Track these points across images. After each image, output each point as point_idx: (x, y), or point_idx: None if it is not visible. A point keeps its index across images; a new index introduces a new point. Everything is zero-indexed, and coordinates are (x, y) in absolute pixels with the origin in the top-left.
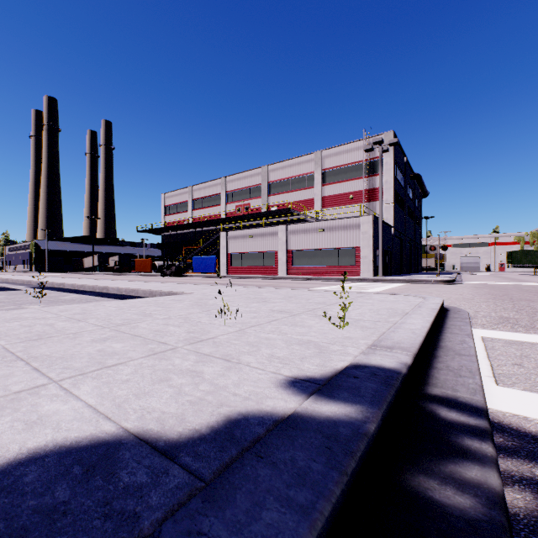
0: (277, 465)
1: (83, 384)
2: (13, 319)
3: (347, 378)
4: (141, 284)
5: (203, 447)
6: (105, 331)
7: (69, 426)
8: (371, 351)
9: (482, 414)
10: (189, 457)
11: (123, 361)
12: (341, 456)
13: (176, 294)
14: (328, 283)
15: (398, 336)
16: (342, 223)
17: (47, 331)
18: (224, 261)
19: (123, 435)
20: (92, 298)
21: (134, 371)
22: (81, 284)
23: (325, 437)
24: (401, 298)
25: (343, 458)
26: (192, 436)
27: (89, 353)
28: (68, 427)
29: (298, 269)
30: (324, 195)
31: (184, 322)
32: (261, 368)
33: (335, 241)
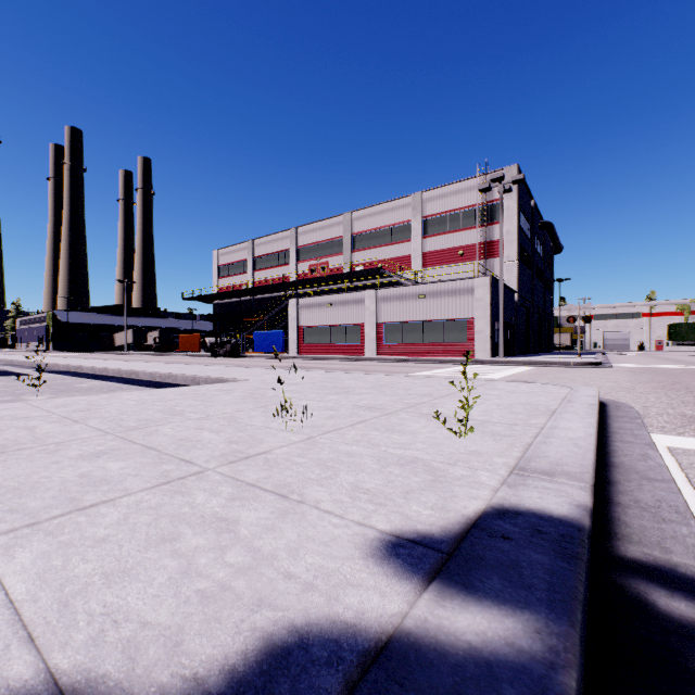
0: None
1: (23, 548)
2: None
3: (491, 540)
4: (183, 367)
5: None
6: (105, 440)
7: None
8: (519, 481)
9: None
10: None
11: (111, 497)
12: None
13: (226, 381)
14: (431, 366)
15: (554, 451)
16: (449, 286)
17: (19, 439)
18: (295, 338)
19: (41, 694)
20: (117, 386)
21: (121, 519)
22: (103, 367)
23: None
24: (537, 387)
25: None
26: None
27: (64, 480)
28: None
29: (390, 347)
30: (426, 250)
31: (227, 424)
32: (337, 513)
33: (441, 311)
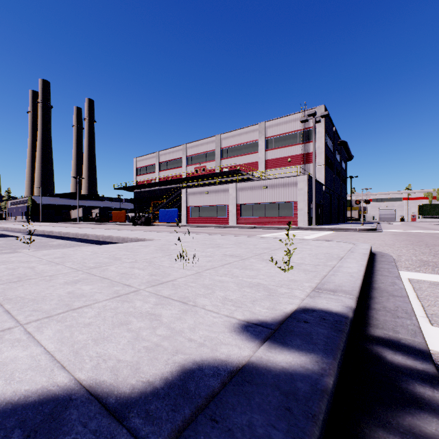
0: (234, 433)
1: (47, 328)
2: (2, 262)
3: (298, 323)
4: (116, 232)
5: (155, 405)
6: (78, 274)
7: (22, 377)
8: (316, 294)
9: (427, 358)
10: (139, 419)
11: (88, 304)
12: (303, 421)
13: (144, 240)
14: (270, 231)
15: (338, 279)
16: (282, 181)
17: (27, 274)
18: (185, 213)
19: (75, 388)
20: (75, 244)
21: (97, 314)
22: (66, 232)
23: (283, 394)
24: (334, 243)
25: (305, 424)
26: (145, 390)
27: (59, 295)
28: (21, 378)
29: (245, 219)
30: (267, 158)
31: (148, 265)
32: (215, 311)
33: (276, 196)
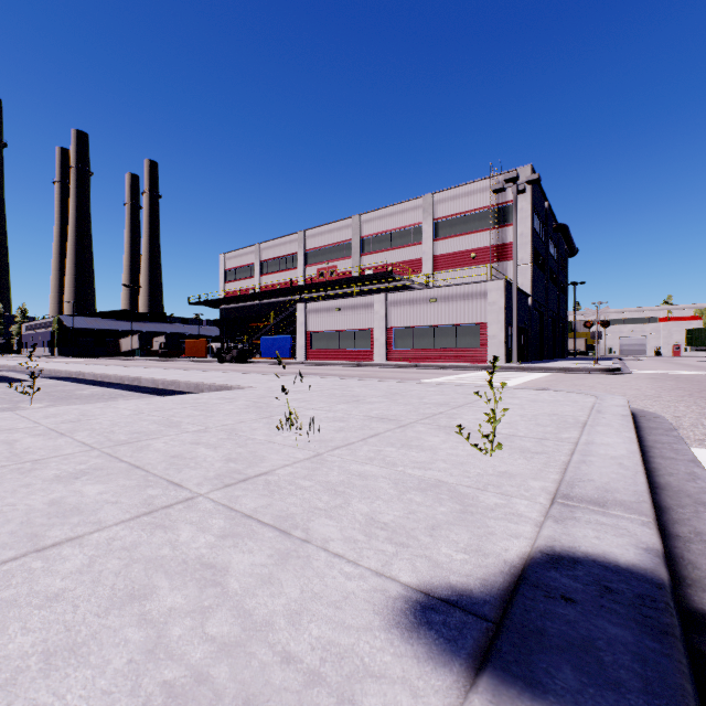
0: None
1: None
2: None
3: (550, 603)
4: (186, 374)
5: None
6: (89, 457)
7: None
8: (566, 513)
9: None
10: None
11: (79, 533)
12: None
13: (230, 389)
14: (443, 373)
15: (598, 474)
16: (462, 290)
17: None
18: (303, 343)
19: None
20: (119, 393)
21: (85, 565)
22: (105, 374)
23: None
24: (560, 395)
25: None
26: None
27: (29, 509)
28: None
29: (401, 353)
30: (437, 253)
31: (226, 438)
32: (350, 558)
33: (452, 315)
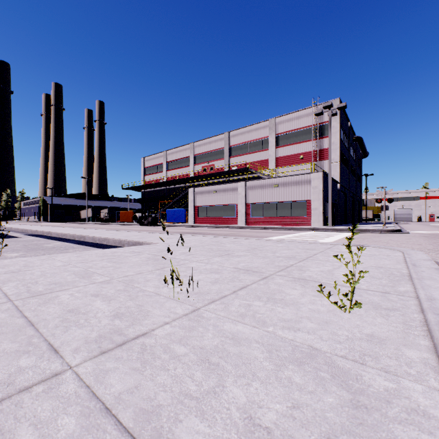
0: None
1: None
2: None
3: None
4: (116, 233)
5: None
6: None
7: None
8: None
9: None
10: None
11: None
12: None
13: (141, 244)
14: (283, 232)
15: None
16: (294, 179)
17: None
18: (192, 213)
19: None
20: (71, 246)
21: None
22: (64, 233)
23: None
24: (374, 250)
25: None
26: None
27: None
28: None
29: (255, 219)
30: (278, 156)
31: (122, 290)
32: None
33: (288, 195)
